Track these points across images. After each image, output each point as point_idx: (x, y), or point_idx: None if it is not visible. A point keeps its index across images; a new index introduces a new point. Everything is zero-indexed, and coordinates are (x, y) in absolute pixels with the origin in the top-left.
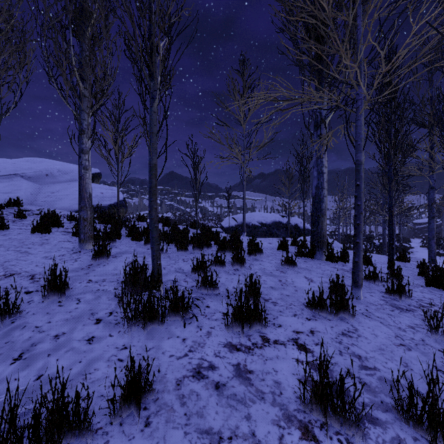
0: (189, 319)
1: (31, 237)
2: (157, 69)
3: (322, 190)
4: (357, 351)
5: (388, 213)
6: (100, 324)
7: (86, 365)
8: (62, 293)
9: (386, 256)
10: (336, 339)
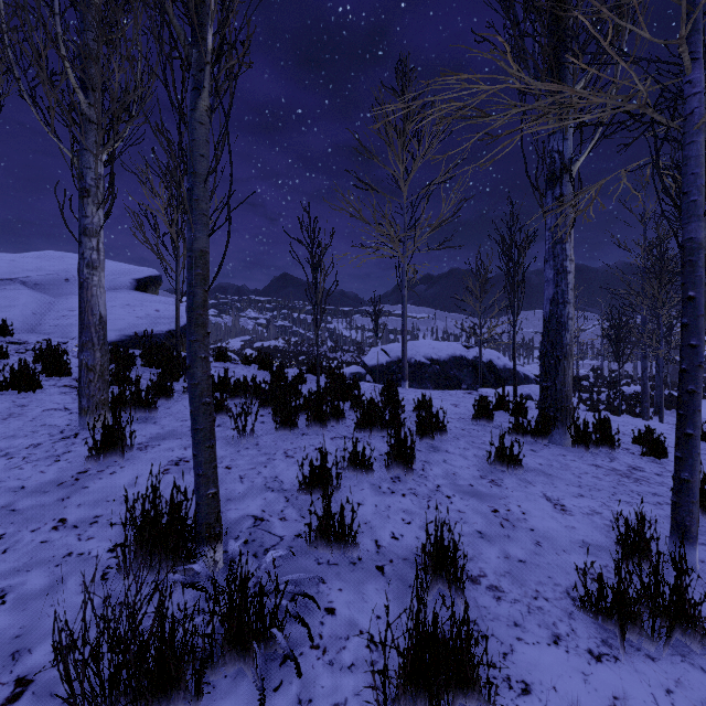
0: (278, 667)
1: None
2: (207, 18)
3: (565, 306)
4: None
5: None
6: (18, 703)
7: None
8: None
9: (672, 427)
10: None
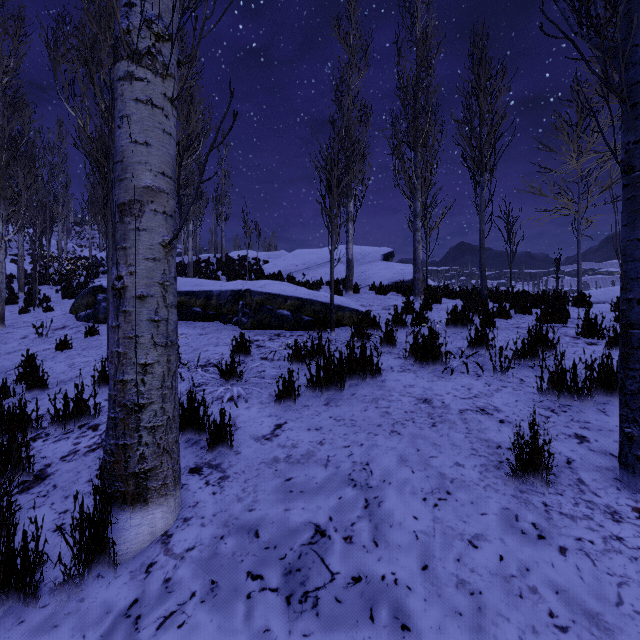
0: (509, 319)
1: (378, 296)
2: (484, 168)
3: None
4: None
5: None
6: None
7: None
8: (430, 308)
9: None
10: None
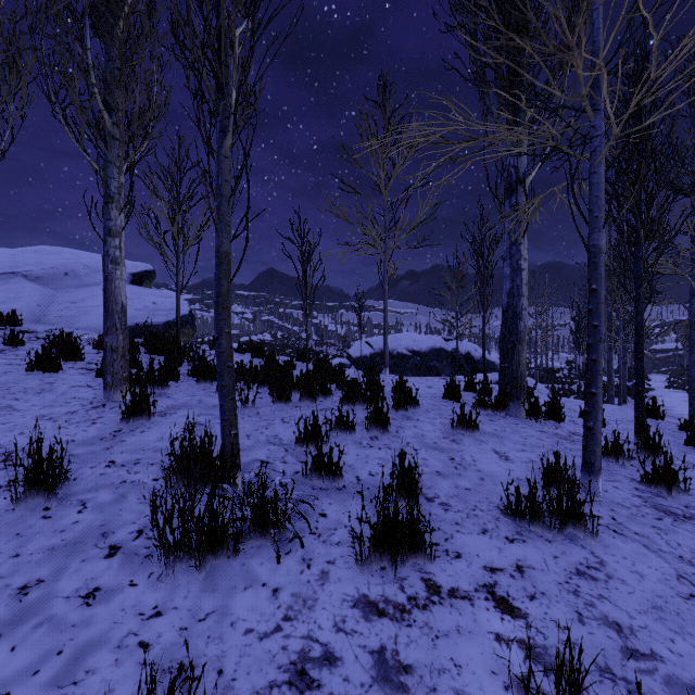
0: (288, 543)
1: (24, 379)
2: (230, 78)
3: (520, 298)
4: (612, 613)
5: (635, 338)
6: (115, 557)
7: (70, 660)
8: (51, 493)
9: (621, 407)
10: (567, 585)
